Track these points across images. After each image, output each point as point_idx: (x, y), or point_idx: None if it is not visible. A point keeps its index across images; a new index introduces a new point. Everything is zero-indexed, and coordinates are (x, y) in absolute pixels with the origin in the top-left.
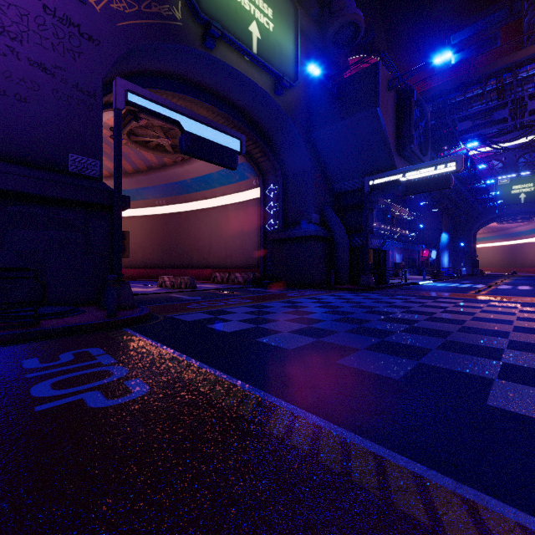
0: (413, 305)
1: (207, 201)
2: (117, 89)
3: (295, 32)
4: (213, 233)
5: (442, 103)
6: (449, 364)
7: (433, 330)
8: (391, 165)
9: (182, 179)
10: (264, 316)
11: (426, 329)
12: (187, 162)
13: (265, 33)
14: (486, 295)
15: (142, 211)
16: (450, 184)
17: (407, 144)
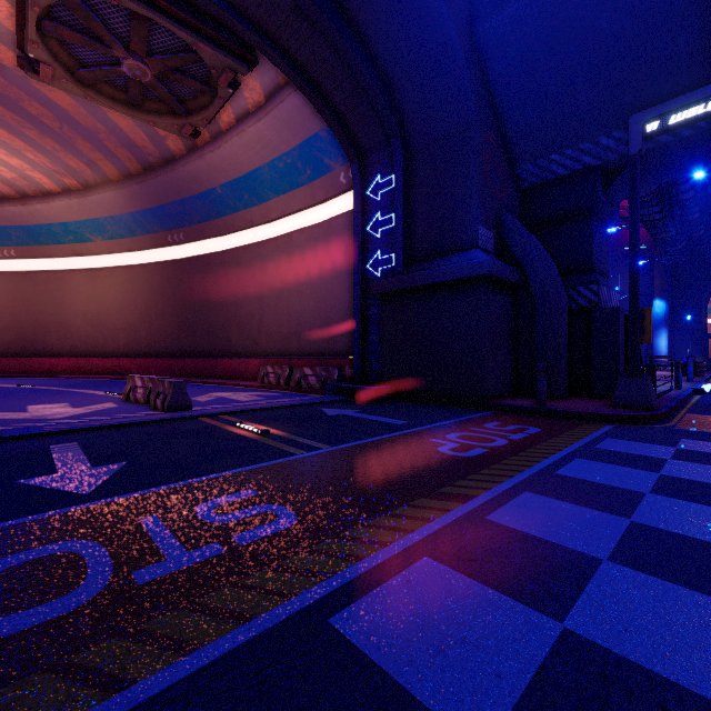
0: None
1: (256, 229)
2: None
3: None
4: (266, 290)
5: None
6: None
7: None
8: (705, 79)
9: (207, 186)
10: None
11: None
12: (210, 146)
13: None
14: None
15: (148, 255)
16: None
17: None
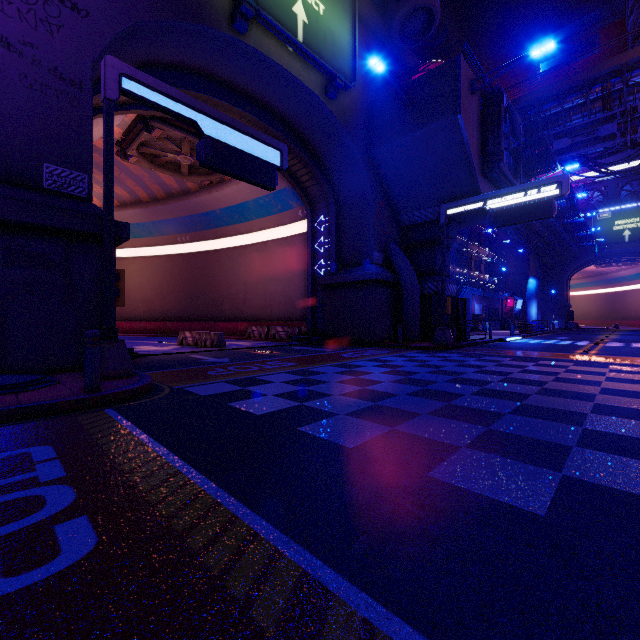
0: (511, 370)
1: (242, 236)
2: (107, 71)
3: (352, 18)
4: (249, 277)
5: (534, 115)
6: (615, 480)
7: (556, 411)
8: (474, 189)
9: (210, 209)
10: (312, 387)
11: (546, 409)
12: (216, 188)
13: (313, 16)
14: (598, 356)
15: (161, 249)
16: (553, 212)
17: (495, 162)
